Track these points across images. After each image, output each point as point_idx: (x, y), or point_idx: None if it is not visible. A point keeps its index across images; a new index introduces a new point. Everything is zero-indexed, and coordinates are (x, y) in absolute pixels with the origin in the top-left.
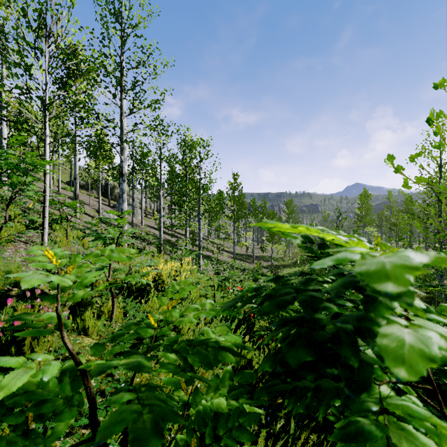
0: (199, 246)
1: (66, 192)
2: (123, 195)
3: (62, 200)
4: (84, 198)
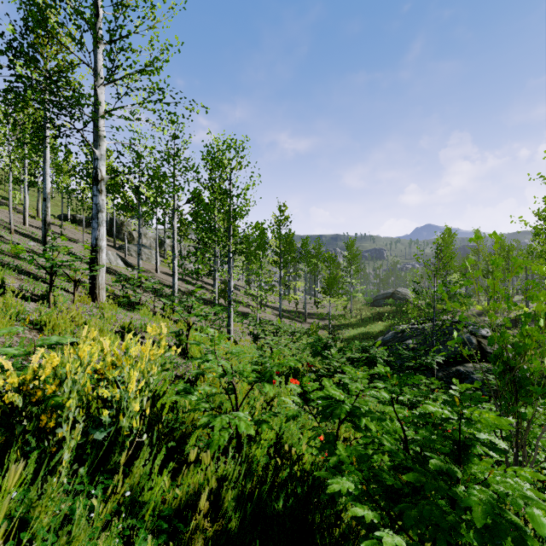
0: (229, 300)
1: (54, 228)
2: (99, 215)
3: (39, 236)
4: (78, 236)
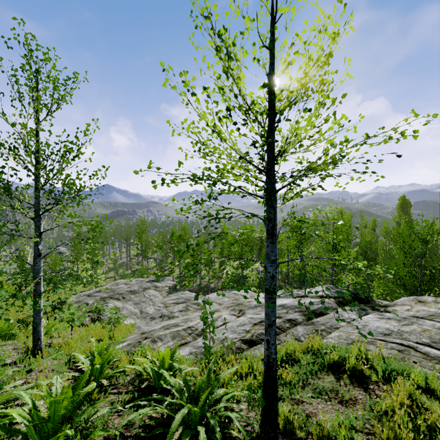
0: None
1: None
2: None
3: None
4: None
